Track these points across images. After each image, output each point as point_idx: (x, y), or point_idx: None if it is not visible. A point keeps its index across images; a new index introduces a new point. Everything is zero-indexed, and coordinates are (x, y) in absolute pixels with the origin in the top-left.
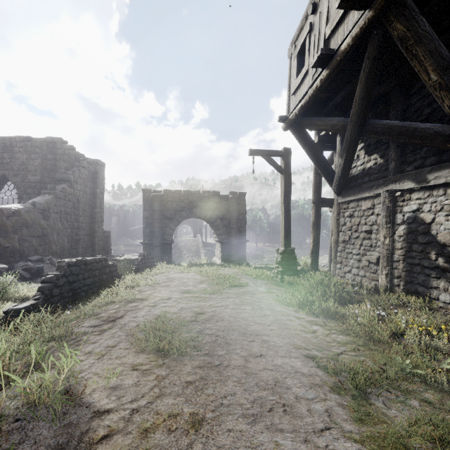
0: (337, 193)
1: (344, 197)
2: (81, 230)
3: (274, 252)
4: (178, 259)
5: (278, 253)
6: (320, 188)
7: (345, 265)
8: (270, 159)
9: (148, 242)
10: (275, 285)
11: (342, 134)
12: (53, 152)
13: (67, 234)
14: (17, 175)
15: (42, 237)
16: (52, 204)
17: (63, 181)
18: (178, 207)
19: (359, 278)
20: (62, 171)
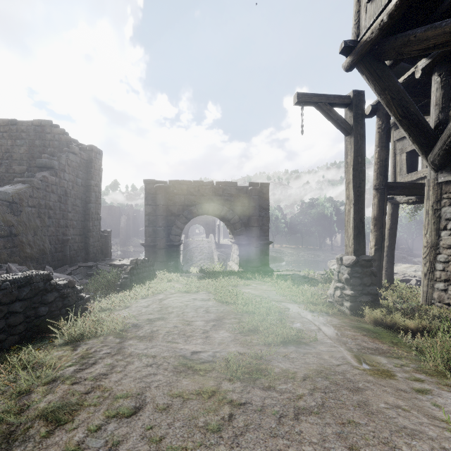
0: (438, 167)
1: None
2: (70, 229)
3: (293, 254)
4: (188, 262)
5: (342, 264)
6: (386, 168)
7: None
8: (330, 109)
9: (151, 243)
10: (365, 334)
11: (444, 71)
12: (41, 137)
13: (49, 233)
14: (1, 164)
15: (9, 237)
16: (26, 196)
17: (46, 169)
18: (186, 201)
19: None
20: (45, 156)
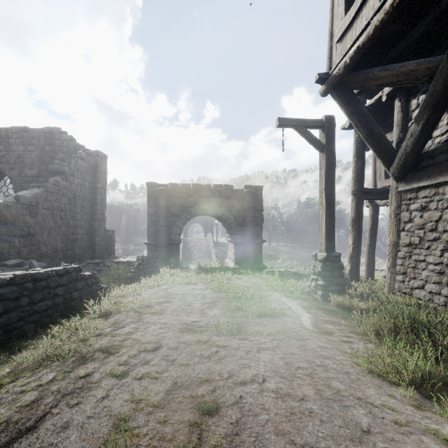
0: (397, 178)
1: (410, 182)
2: (78, 229)
3: (289, 252)
4: (187, 259)
5: (317, 260)
6: (362, 176)
7: (412, 277)
8: (306, 131)
9: (153, 242)
10: (324, 312)
11: (403, 98)
12: (51, 143)
13: (61, 233)
14: (13, 169)
15: (28, 236)
16: (41, 199)
17: (57, 174)
18: (186, 202)
19: (442, 299)
20: (57, 162)
